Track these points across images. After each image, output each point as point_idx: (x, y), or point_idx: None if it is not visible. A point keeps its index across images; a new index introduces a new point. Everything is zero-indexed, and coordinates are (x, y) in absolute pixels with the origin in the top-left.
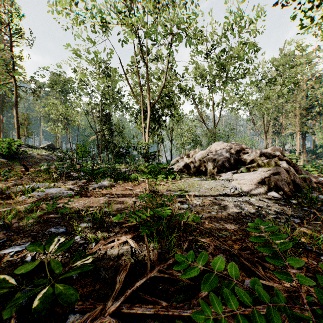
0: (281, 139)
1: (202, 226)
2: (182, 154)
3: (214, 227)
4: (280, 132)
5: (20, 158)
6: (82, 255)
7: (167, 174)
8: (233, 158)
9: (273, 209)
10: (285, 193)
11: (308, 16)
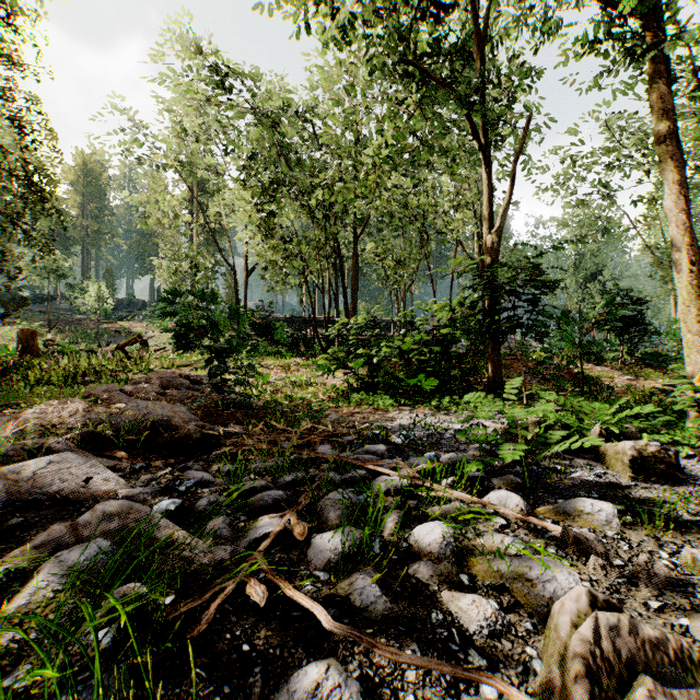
0: None
1: None
2: None
3: None
4: None
5: None
6: None
7: None
8: None
9: None
10: None
11: None
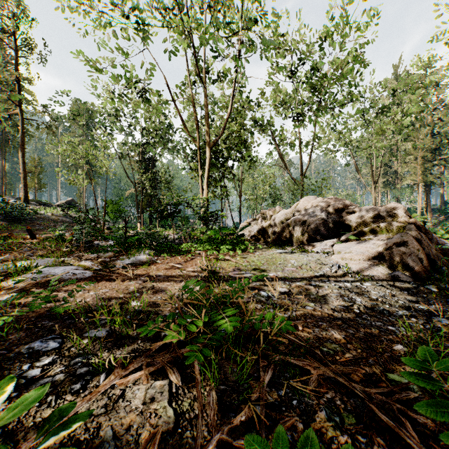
0: (395, 192)
1: (294, 334)
2: (256, 214)
3: (312, 334)
4: (394, 183)
5: (27, 220)
6: (77, 402)
7: (234, 244)
8: (331, 220)
9: (401, 300)
10: (415, 273)
11: (438, 16)
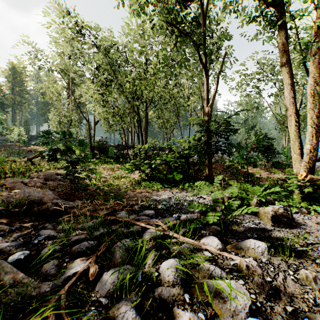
0: None
1: None
2: None
3: None
4: None
5: None
6: None
7: None
8: None
9: None
10: None
11: None
